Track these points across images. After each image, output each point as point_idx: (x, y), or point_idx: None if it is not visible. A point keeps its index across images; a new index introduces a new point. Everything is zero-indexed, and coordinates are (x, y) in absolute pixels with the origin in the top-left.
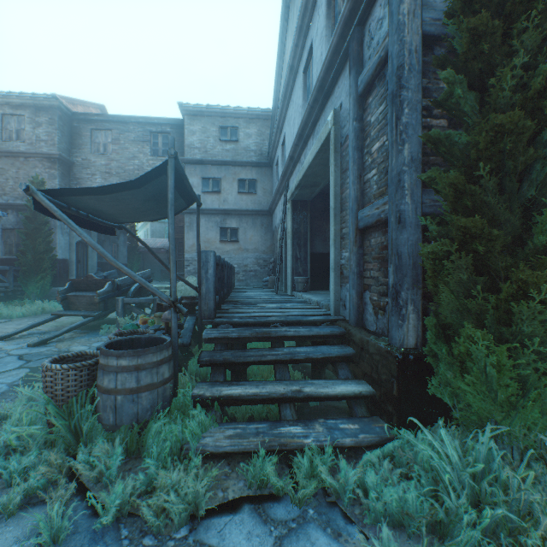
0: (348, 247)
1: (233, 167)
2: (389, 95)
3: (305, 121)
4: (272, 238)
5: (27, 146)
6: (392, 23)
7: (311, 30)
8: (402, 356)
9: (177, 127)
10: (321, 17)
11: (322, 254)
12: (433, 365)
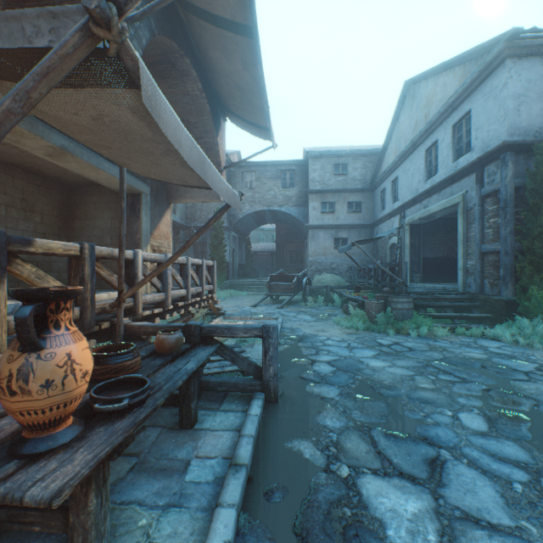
0: (472, 259)
1: (343, 193)
2: (500, 207)
3: (434, 187)
4: (373, 244)
5: None
6: (501, 182)
7: (436, 134)
8: (506, 300)
9: (299, 166)
10: (447, 135)
11: (429, 258)
12: (518, 303)
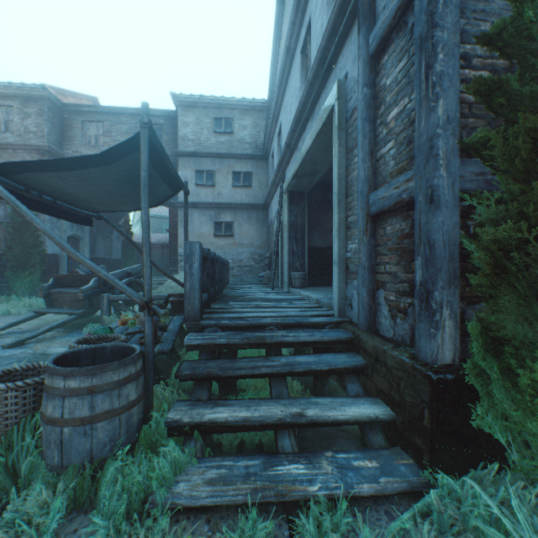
0: (355, 237)
1: (228, 159)
2: (415, 41)
3: (303, 102)
4: (267, 232)
5: (16, 138)
6: None
7: (310, 3)
8: (436, 376)
9: (170, 119)
10: None
11: (320, 248)
12: (477, 387)
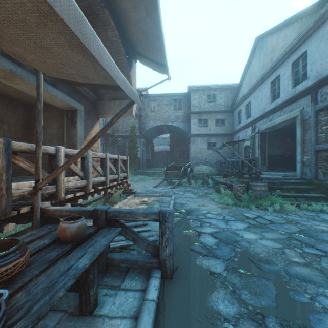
0: (307, 155)
1: (213, 113)
2: None
3: (277, 106)
4: (232, 146)
5: None
6: None
7: (279, 70)
8: None
9: (185, 96)
10: (288, 70)
11: (271, 155)
12: None
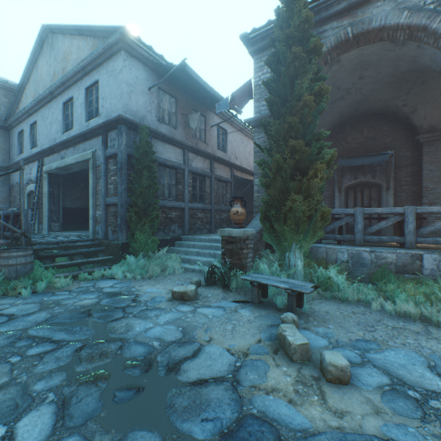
0: (100, 210)
1: None
2: (118, 168)
3: (70, 140)
4: (10, 190)
5: None
6: (119, 148)
7: (73, 91)
8: (122, 243)
9: None
10: (82, 96)
11: (70, 208)
12: (131, 245)
